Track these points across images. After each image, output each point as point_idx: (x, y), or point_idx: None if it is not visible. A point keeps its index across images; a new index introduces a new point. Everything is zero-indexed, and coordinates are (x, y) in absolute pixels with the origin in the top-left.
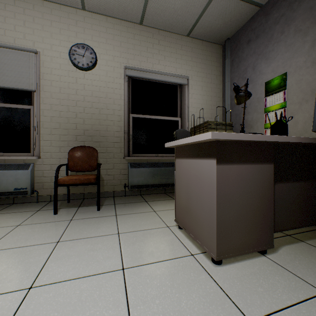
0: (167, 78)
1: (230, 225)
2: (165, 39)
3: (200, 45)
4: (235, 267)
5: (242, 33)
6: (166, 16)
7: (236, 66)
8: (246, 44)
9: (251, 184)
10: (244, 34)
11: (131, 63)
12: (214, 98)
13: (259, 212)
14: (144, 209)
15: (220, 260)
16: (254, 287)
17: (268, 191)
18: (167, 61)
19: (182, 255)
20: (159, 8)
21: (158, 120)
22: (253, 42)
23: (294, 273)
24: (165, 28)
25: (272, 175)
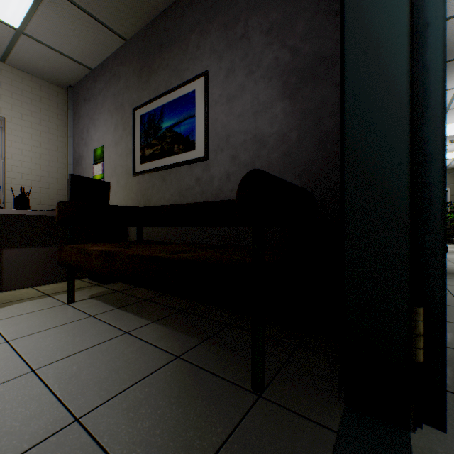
0: None
1: None
2: None
3: (29, 80)
4: None
5: (81, 88)
6: None
7: (78, 122)
8: (84, 102)
9: None
10: (83, 90)
11: None
12: (54, 153)
13: None
14: None
15: None
16: None
17: None
18: None
19: None
20: None
21: None
22: (88, 103)
23: None
24: None
25: None
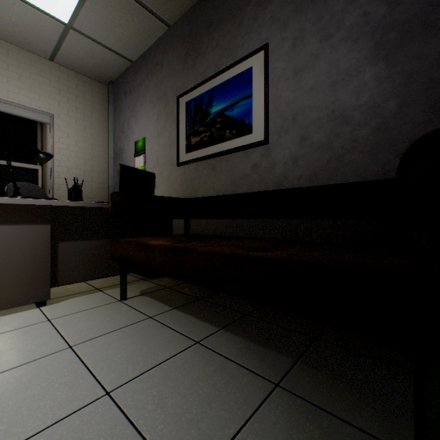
0: (12, 109)
1: None
2: (9, 53)
3: (74, 77)
4: None
5: (122, 82)
6: (1, 25)
7: (118, 116)
8: (124, 96)
9: (16, 244)
10: (123, 84)
11: None
12: (96, 148)
13: (30, 268)
14: None
15: None
16: None
17: (44, 249)
18: (14, 86)
19: None
20: None
21: None
22: (128, 96)
23: (46, 314)
24: (6, 39)
25: (50, 235)
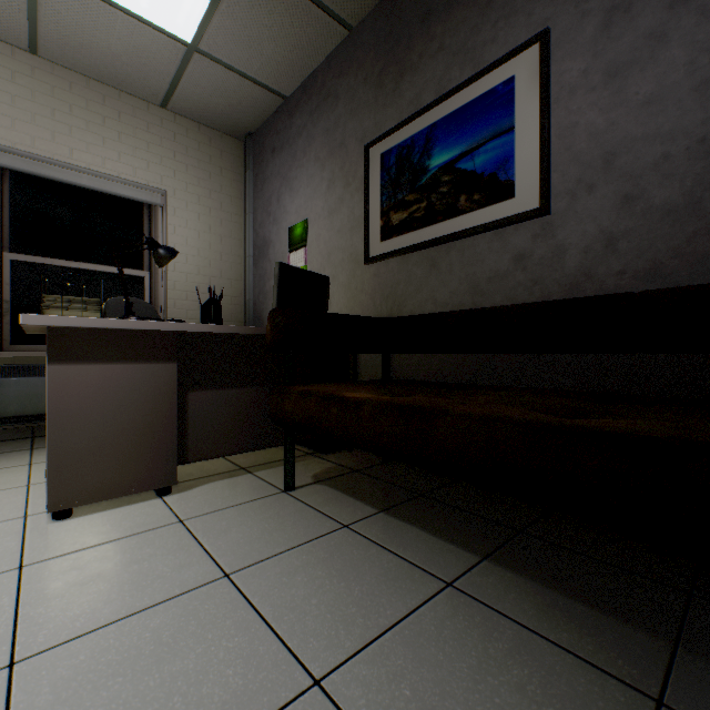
0: (110, 186)
1: (83, 457)
2: (105, 101)
3: (196, 131)
4: (88, 518)
5: (267, 133)
6: (96, 57)
7: (261, 189)
8: (271, 154)
9: (129, 394)
10: (269, 136)
11: (5, 136)
12: (226, 241)
13: (149, 433)
14: (8, 463)
15: (64, 513)
16: (85, 534)
17: (168, 402)
18: (112, 150)
19: (5, 519)
20: (74, 38)
21: (90, 273)
22: (278, 155)
23: (174, 509)
24: (102, 79)
25: (176, 379)
